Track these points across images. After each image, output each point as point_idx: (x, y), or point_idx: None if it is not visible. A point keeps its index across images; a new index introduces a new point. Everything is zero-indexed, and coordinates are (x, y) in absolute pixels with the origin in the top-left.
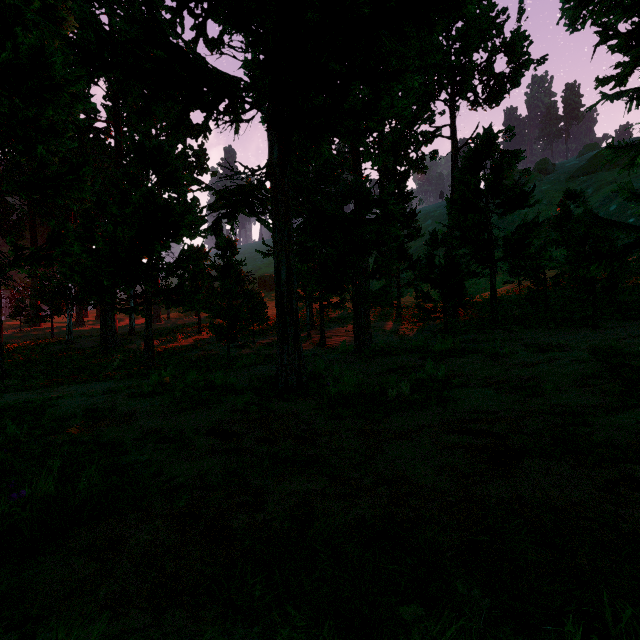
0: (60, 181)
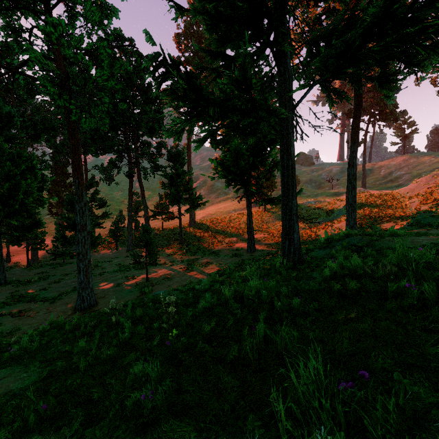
0: None
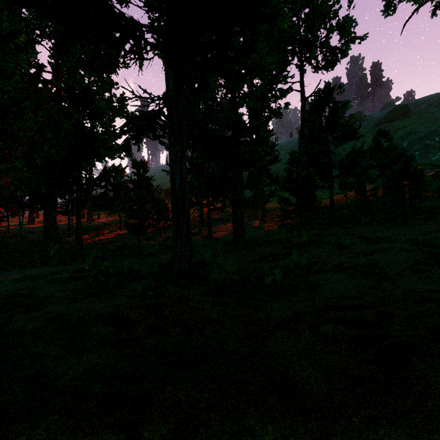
0: (6, 112)
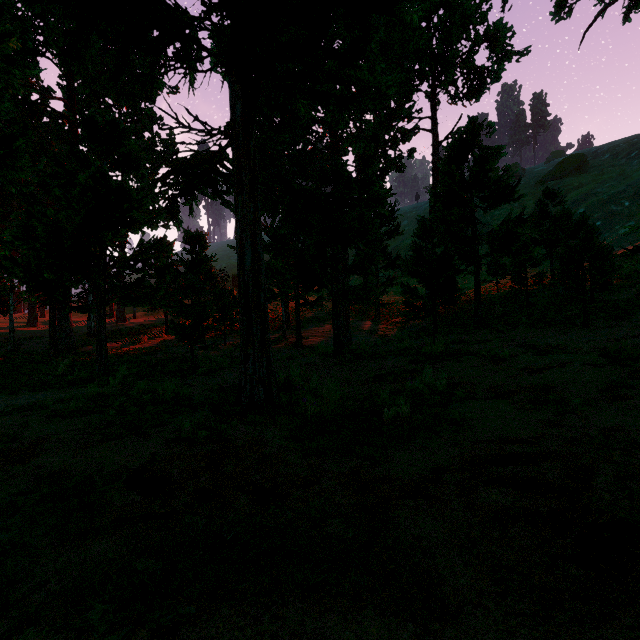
0: None
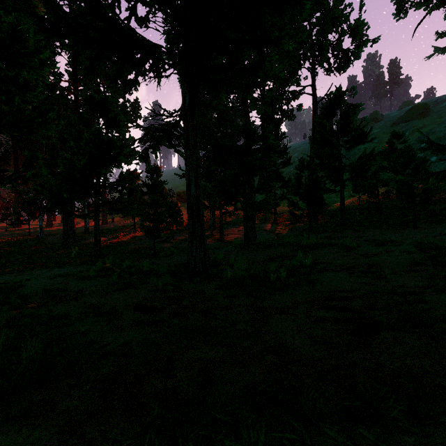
0: (32, 122)
